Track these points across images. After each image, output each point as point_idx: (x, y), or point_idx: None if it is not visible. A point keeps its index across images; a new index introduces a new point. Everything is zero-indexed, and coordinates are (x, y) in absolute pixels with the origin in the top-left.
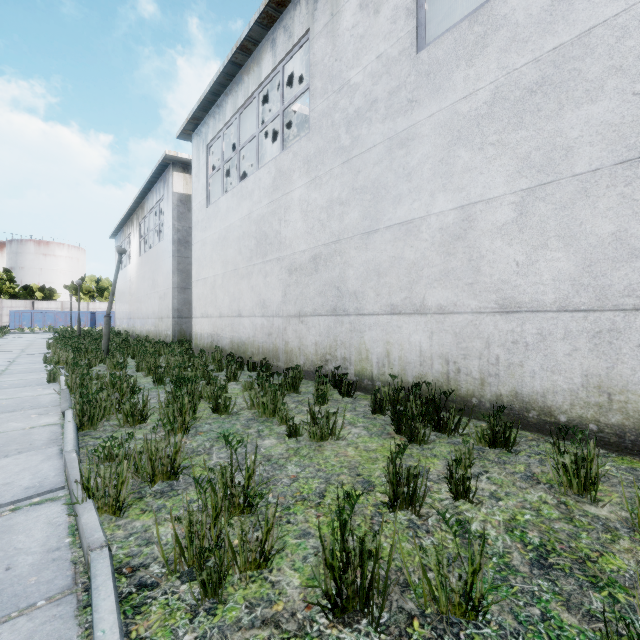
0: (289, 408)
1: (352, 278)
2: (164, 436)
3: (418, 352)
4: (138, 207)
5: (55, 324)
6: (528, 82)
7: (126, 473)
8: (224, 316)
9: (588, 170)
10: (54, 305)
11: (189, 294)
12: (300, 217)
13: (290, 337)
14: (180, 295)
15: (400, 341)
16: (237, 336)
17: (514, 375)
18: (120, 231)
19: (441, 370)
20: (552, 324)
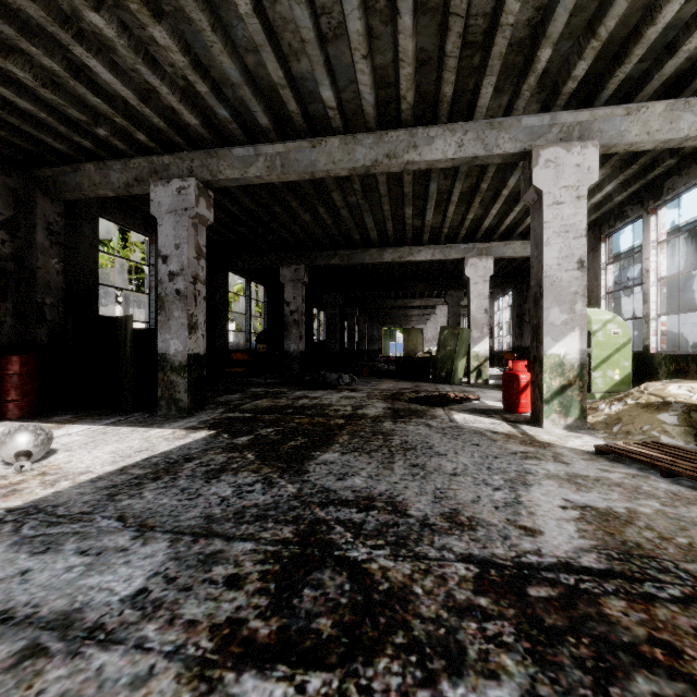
0: None
1: (678, 336)
2: None
3: None
4: None
5: None
6: None
7: None
8: None
9: None
10: None
11: None
12: None
13: None
14: None
15: None
16: None
17: None
18: None
19: None
20: None
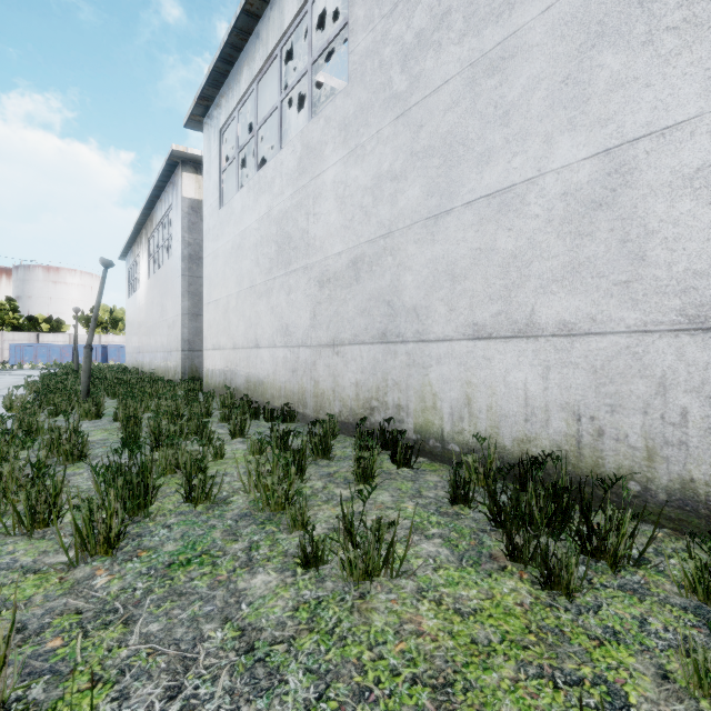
0: (312, 490)
1: (410, 287)
2: (64, 564)
3: (522, 399)
4: (147, 220)
5: (61, 359)
6: None
7: None
8: (238, 347)
9: None
10: (61, 338)
11: (202, 322)
12: (334, 206)
13: (321, 375)
14: (191, 323)
15: (489, 381)
16: (254, 373)
17: None
18: (129, 251)
19: (565, 430)
20: None
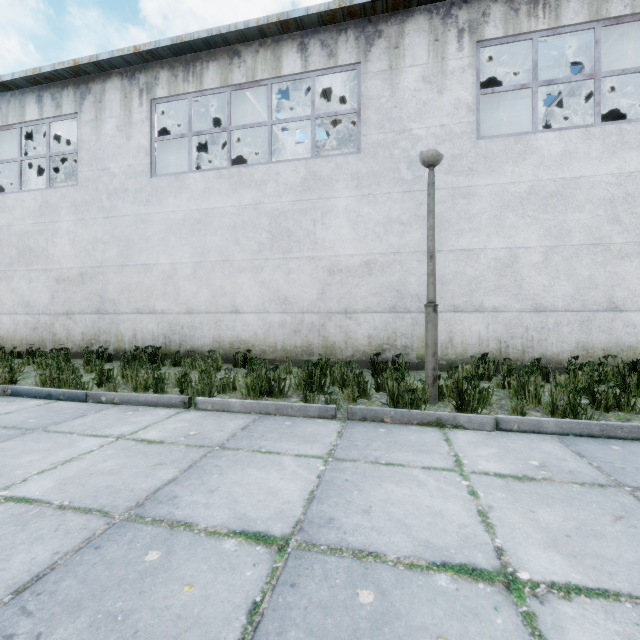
0: None
1: (112, 291)
2: None
3: (152, 333)
4: None
5: None
6: (197, 218)
7: (1, 374)
8: None
9: (214, 261)
10: None
11: None
12: (68, 243)
13: (58, 330)
14: None
15: (142, 328)
16: None
17: (192, 340)
18: None
19: (163, 342)
20: (204, 318)
